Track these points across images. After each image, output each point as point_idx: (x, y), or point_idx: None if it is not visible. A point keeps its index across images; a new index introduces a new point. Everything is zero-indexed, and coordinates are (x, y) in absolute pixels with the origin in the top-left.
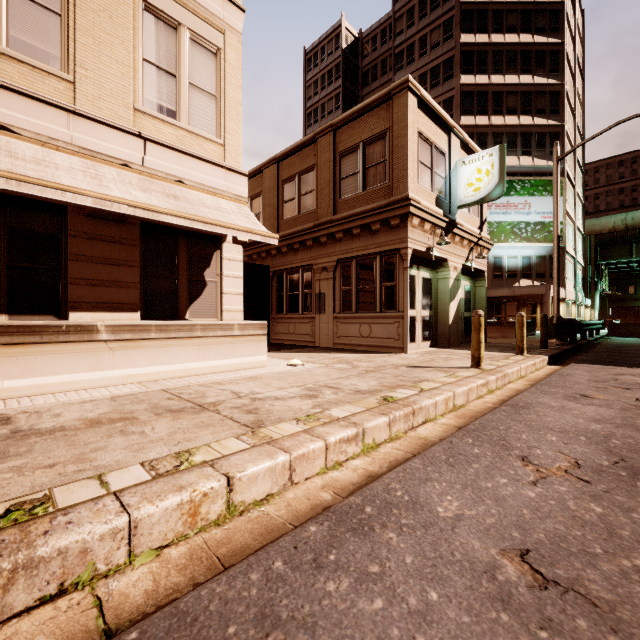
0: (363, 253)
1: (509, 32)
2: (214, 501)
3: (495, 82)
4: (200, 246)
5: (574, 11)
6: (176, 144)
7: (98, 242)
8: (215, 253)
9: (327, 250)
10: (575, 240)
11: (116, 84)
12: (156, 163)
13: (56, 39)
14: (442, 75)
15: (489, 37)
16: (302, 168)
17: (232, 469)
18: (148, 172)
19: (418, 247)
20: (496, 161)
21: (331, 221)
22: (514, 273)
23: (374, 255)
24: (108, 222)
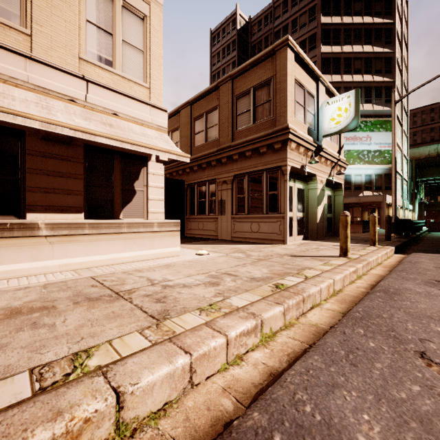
0: (253, 170)
1: (356, 15)
2: (99, 425)
3: (346, 51)
4: (131, 164)
5: (401, 1)
6: (112, 86)
7: (50, 159)
8: (142, 169)
9: (227, 168)
10: (402, 163)
11: (65, 38)
12: (96, 99)
13: (16, 1)
14: (308, 46)
15: (341, 19)
16: (208, 108)
17: (125, 380)
18: (90, 106)
19: (295, 165)
20: (352, 101)
21: (229, 146)
22: (359, 186)
23: (262, 171)
24: (58, 144)
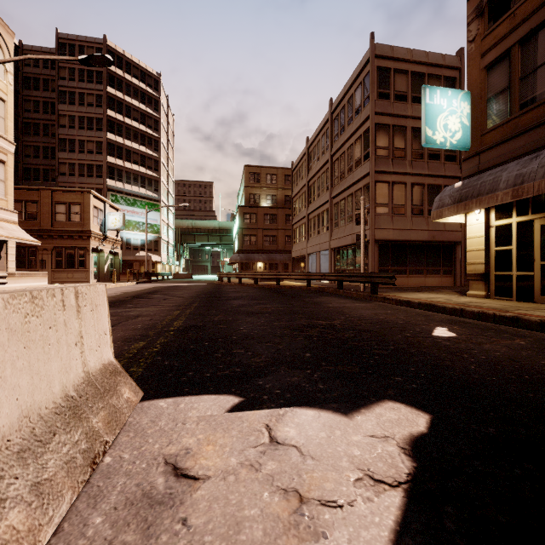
0: (69, 246)
1: (135, 120)
2: None
3: (127, 144)
4: None
5: (167, 118)
6: None
7: None
8: (5, 245)
9: (48, 241)
10: (168, 232)
11: None
12: None
13: None
14: (95, 125)
15: (124, 118)
16: (28, 199)
17: None
18: None
19: (94, 246)
20: (122, 218)
21: (51, 230)
22: (137, 248)
23: (75, 247)
24: None
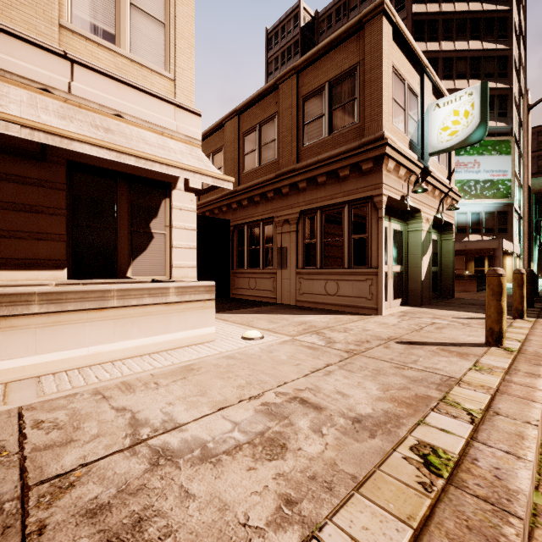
0: (329, 203)
1: (459, 1)
2: None
3: (445, 49)
4: (145, 193)
5: None
6: (113, 71)
7: (8, 183)
8: (163, 201)
9: (289, 201)
10: (519, 197)
11: None
12: (87, 91)
13: None
14: None
15: (439, 6)
16: (263, 118)
17: None
18: (76, 101)
19: (393, 194)
20: (477, 100)
21: (293, 170)
22: (463, 228)
23: (342, 205)
24: (22, 159)
